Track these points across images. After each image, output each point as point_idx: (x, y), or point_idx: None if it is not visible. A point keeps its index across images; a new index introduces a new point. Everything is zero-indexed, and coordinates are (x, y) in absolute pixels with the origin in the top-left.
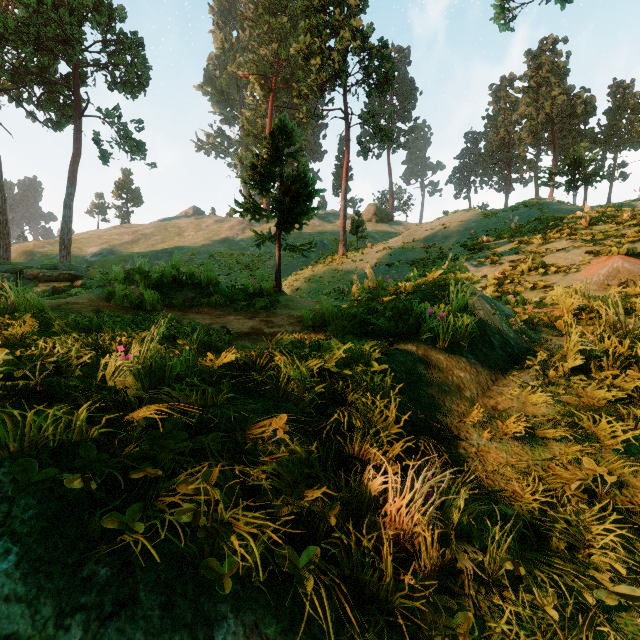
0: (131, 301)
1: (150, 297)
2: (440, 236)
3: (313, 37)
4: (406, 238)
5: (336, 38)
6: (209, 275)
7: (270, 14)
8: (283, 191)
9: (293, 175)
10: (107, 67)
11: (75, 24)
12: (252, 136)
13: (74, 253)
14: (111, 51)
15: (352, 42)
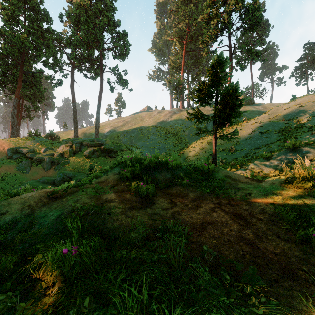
0: (140, 193)
1: (151, 188)
2: (297, 112)
3: (211, 9)
4: (270, 115)
5: (224, 6)
6: (177, 162)
7: (184, 5)
8: (223, 103)
9: (229, 92)
10: (113, 49)
11: (101, 33)
12: (174, 68)
13: (100, 132)
14: (114, 41)
15: (235, 5)
